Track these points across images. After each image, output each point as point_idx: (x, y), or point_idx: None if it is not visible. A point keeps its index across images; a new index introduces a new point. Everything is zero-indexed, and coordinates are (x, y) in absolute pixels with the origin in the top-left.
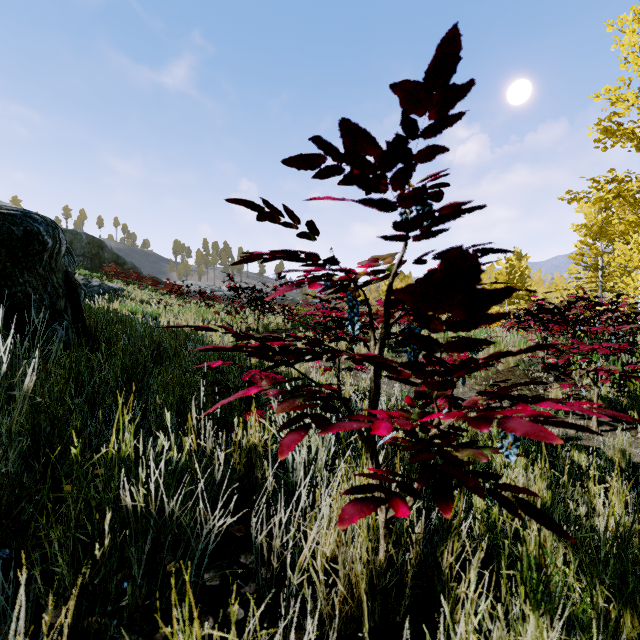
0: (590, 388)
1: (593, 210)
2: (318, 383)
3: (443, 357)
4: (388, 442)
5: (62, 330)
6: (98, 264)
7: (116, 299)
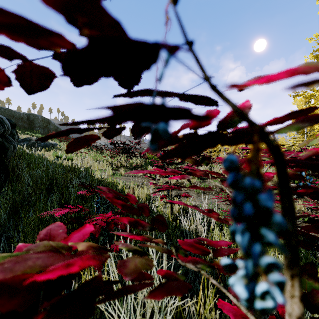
0: None
1: (302, 103)
2: None
3: None
4: None
5: None
6: (47, 131)
7: (52, 149)
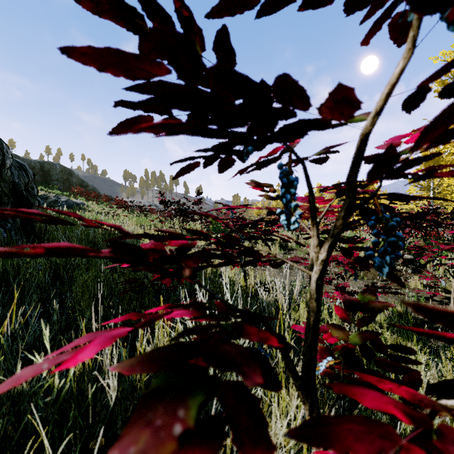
0: (447, 280)
1: None
2: (233, 306)
3: (336, 255)
4: (323, 372)
5: (4, 232)
6: (68, 186)
7: (78, 211)
